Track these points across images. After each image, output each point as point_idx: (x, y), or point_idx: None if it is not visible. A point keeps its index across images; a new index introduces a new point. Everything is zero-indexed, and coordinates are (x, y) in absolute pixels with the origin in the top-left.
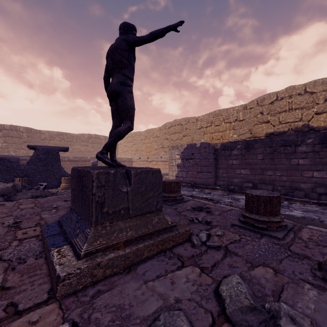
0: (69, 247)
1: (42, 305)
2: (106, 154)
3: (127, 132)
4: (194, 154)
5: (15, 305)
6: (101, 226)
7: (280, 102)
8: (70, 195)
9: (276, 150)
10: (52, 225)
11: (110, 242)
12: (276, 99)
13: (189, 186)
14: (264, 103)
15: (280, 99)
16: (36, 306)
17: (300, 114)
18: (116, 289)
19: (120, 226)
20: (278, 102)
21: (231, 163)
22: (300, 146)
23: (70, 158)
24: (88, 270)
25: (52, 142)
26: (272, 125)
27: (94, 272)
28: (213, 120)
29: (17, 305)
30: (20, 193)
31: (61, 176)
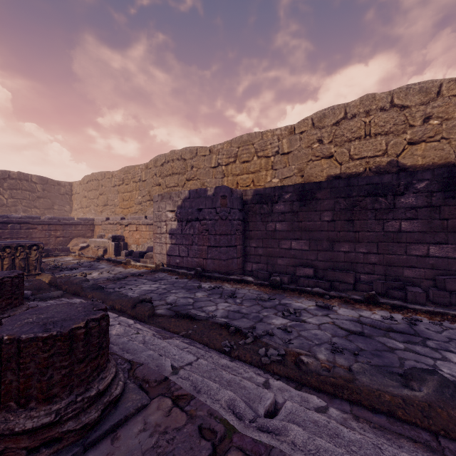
0: None
1: None
2: None
3: None
4: (203, 209)
5: None
6: None
7: (350, 122)
8: None
9: (357, 204)
10: None
11: None
12: (344, 117)
13: (193, 275)
14: (325, 123)
15: (351, 117)
16: None
17: (384, 143)
18: None
19: None
20: (348, 122)
21: (272, 229)
22: (404, 196)
23: None
24: None
25: None
26: (338, 163)
27: None
28: (239, 152)
29: None
30: None
31: None
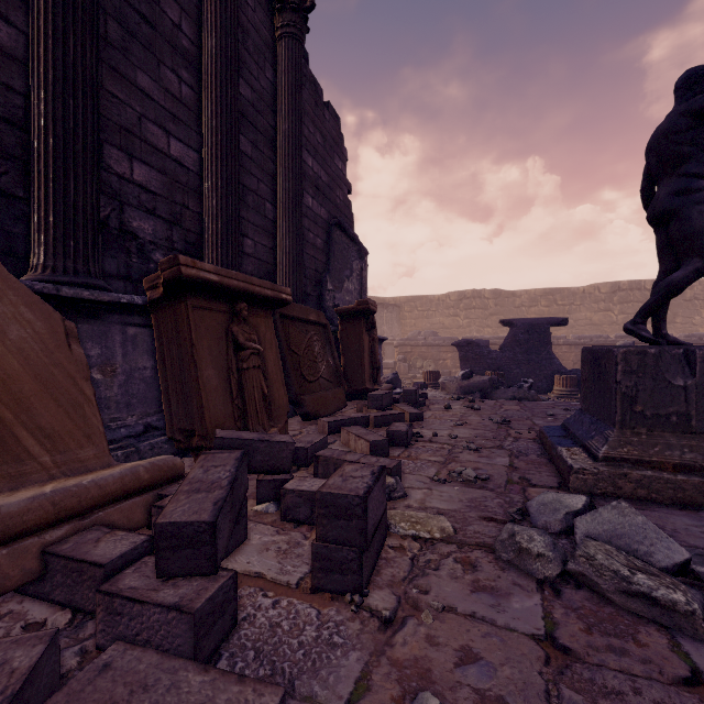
0: (580, 450)
1: (554, 489)
2: (642, 324)
3: (691, 280)
4: None
5: (527, 479)
6: (631, 431)
7: None
8: (574, 403)
9: None
10: (553, 427)
11: (646, 456)
12: None
13: None
14: None
15: None
16: (548, 487)
17: None
18: (653, 513)
19: (667, 439)
20: None
21: None
22: None
23: (569, 339)
24: (609, 475)
25: (533, 310)
26: None
27: (617, 481)
28: None
29: (529, 480)
30: (498, 392)
31: (553, 373)
